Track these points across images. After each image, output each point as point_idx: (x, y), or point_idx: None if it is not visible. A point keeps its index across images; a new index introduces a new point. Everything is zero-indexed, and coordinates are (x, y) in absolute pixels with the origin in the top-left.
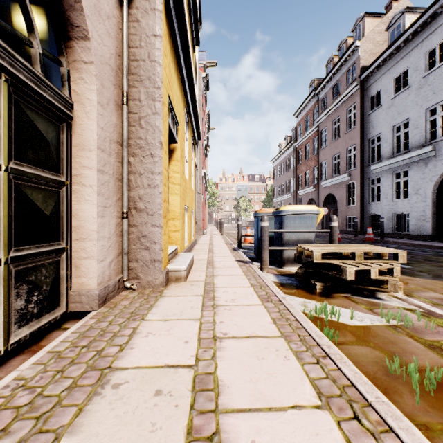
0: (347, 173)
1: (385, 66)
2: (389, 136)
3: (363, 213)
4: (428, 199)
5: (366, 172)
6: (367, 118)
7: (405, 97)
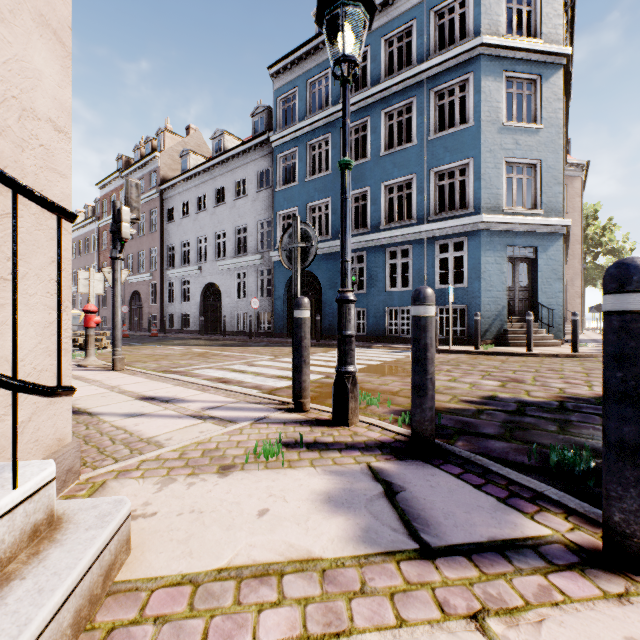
0: (150, 273)
1: (177, 189)
2: (179, 249)
3: (163, 312)
4: (199, 304)
5: (165, 275)
6: (166, 226)
7: (188, 222)
